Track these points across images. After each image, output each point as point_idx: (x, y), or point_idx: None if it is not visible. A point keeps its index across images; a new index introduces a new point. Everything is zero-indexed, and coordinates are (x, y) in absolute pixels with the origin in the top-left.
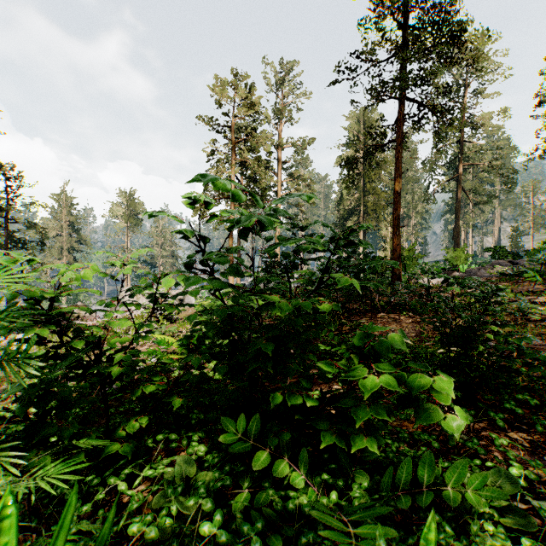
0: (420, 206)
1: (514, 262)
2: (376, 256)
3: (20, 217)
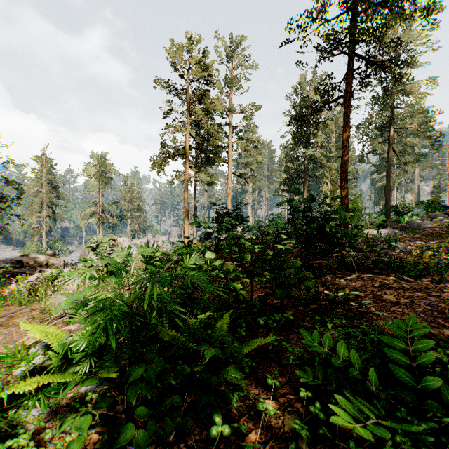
0: (352, 166)
1: None
2: None
3: None
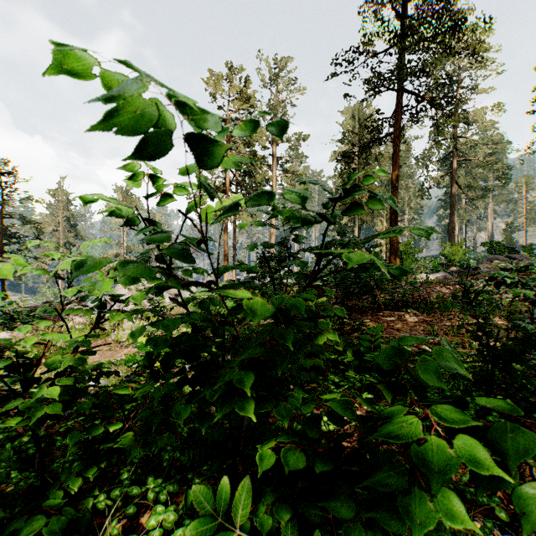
0: (414, 201)
1: (512, 257)
2: (372, 251)
3: (15, 212)
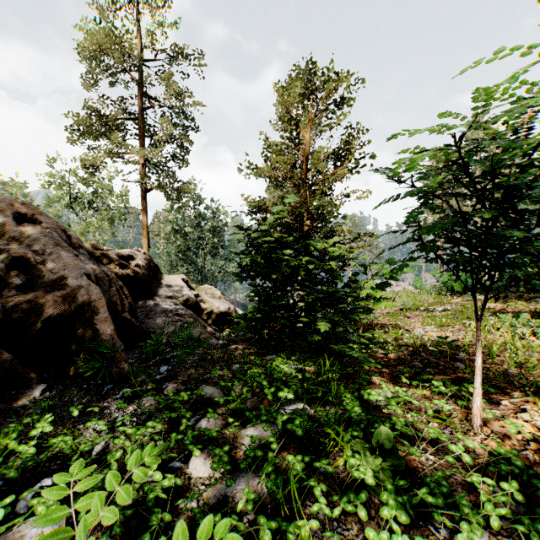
0: None
1: None
2: None
3: None
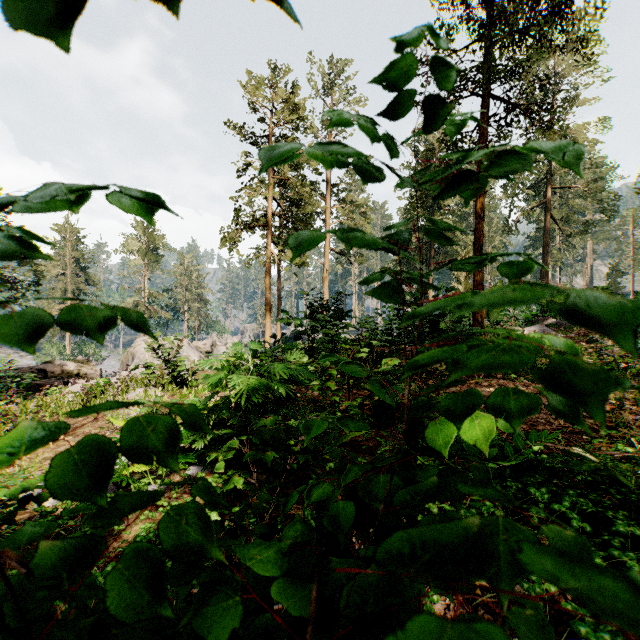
0: (497, 239)
1: None
2: None
3: None
